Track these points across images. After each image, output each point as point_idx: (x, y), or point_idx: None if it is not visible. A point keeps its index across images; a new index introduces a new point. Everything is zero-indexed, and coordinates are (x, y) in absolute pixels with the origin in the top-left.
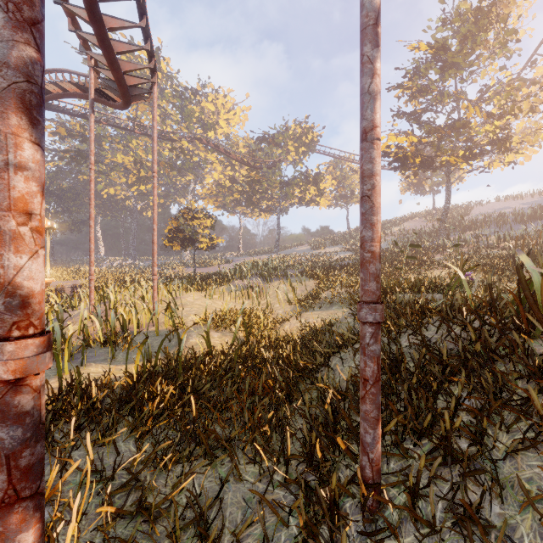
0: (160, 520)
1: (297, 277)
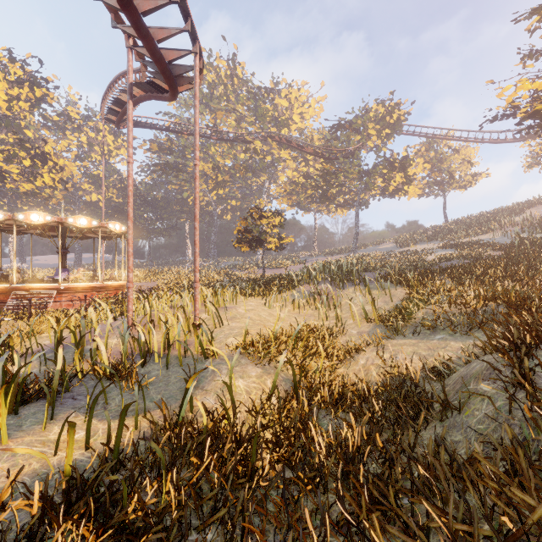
0: None
1: (378, 283)
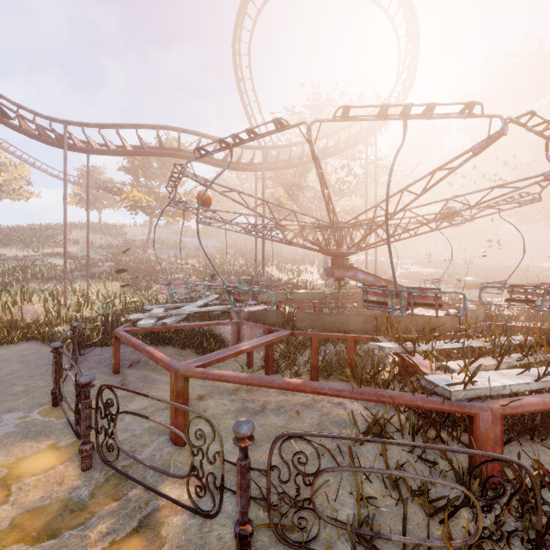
0: None
1: (93, 280)
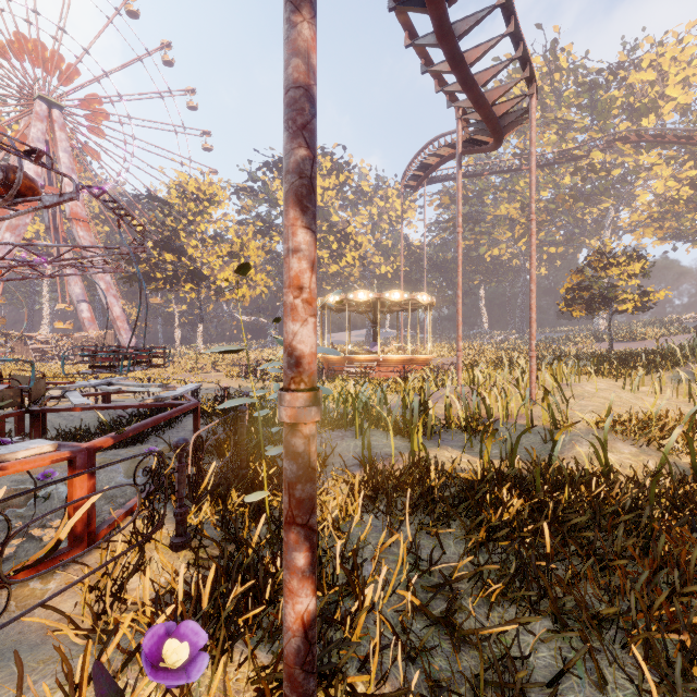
0: (469, 654)
1: None
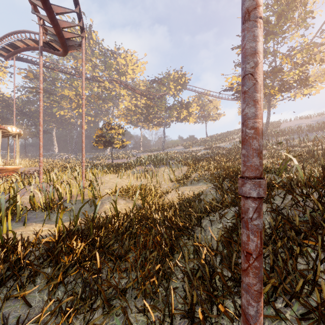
0: None
1: (176, 165)
